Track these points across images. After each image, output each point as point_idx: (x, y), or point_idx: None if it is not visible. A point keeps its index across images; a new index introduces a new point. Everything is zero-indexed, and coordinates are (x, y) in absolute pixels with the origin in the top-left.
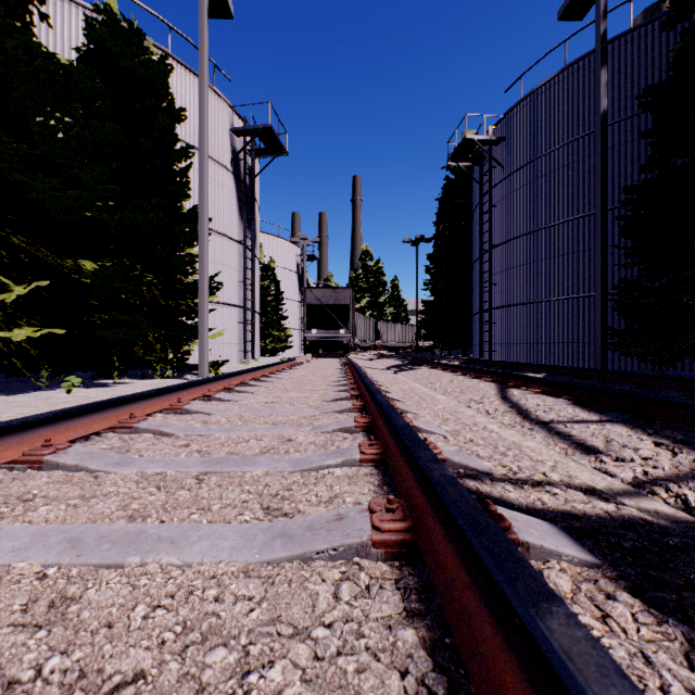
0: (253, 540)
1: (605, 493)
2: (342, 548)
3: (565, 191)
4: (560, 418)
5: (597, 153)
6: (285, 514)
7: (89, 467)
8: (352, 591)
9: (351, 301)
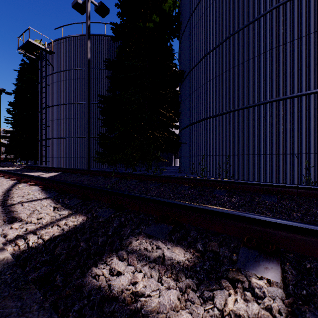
0: None
1: None
2: None
3: (82, 89)
4: (24, 200)
5: (87, 75)
6: None
7: None
8: None
9: None
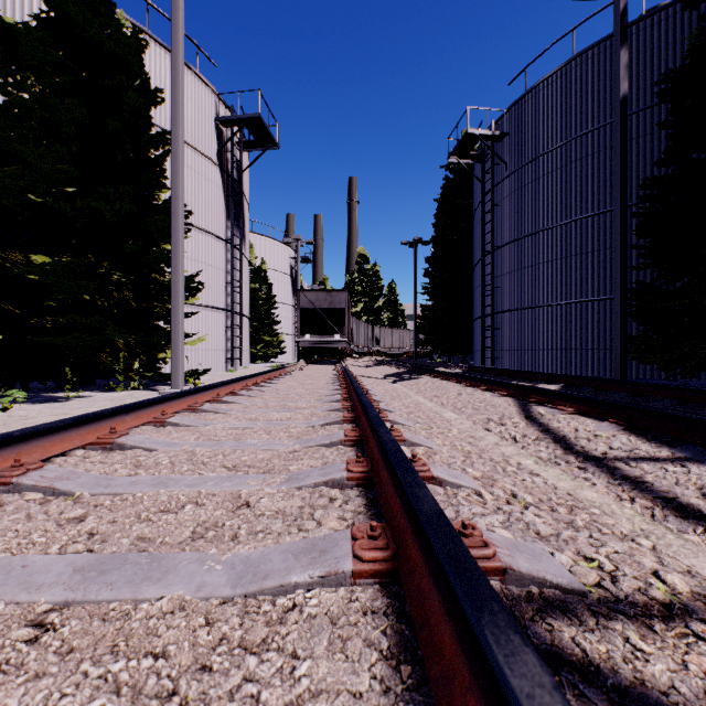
0: None
1: None
2: None
3: (573, 189)
4: (618, 453)
5: (617, 141)
6: None
7: None
8: None
9: (346, 305)
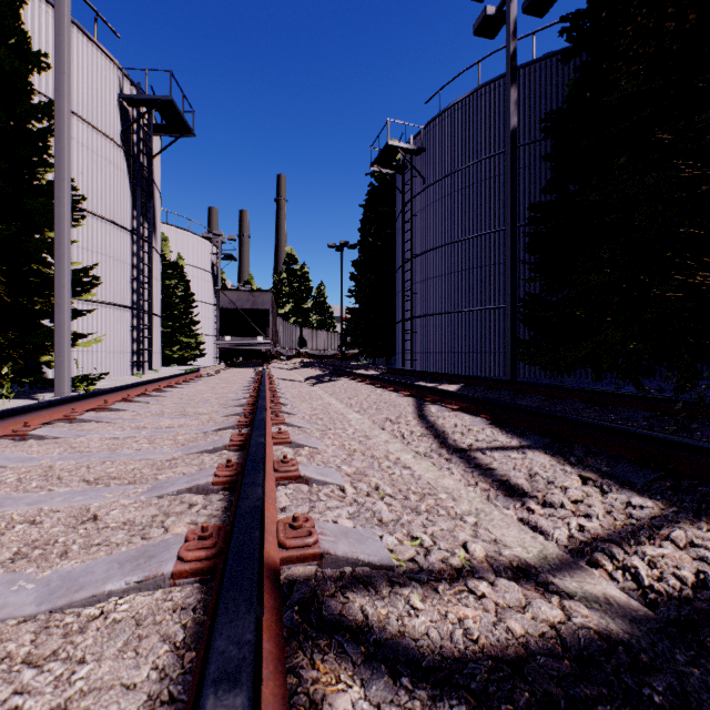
0: None
1: (541, 570)
2: None
3: (479, 206)
4: (480, 444)
5: (508, 168)
6: None
7: None
8: None
9: (270, 306)
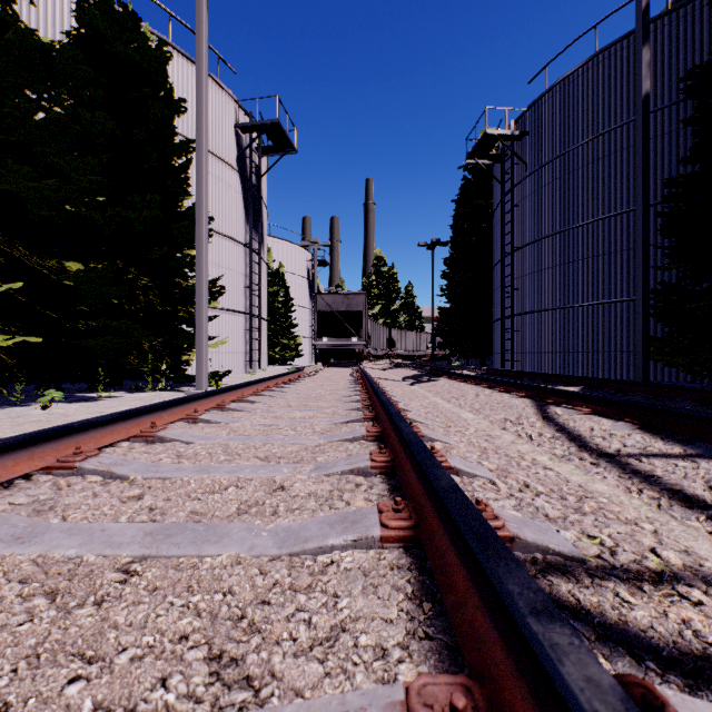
0: None
1: None
2: None
3: (594, 188)
4: (631, 450)
5: (639, 141)
6: (246, 678)
7: None
8: None
9: (363, 307)
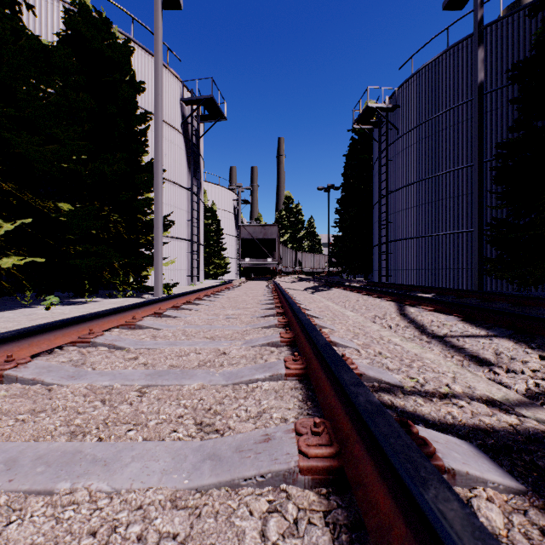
0: (183, 461)
1: (504, 404)
2: (269, 475)
3: (447, 148)
4: (453, 333)
5: (475, 116)
6: (216, 430)
7: (45, 380)
8: (280, 527)
9: (276, 236)
